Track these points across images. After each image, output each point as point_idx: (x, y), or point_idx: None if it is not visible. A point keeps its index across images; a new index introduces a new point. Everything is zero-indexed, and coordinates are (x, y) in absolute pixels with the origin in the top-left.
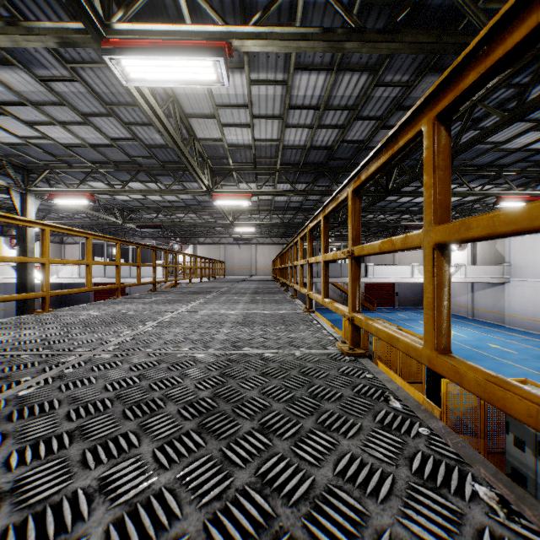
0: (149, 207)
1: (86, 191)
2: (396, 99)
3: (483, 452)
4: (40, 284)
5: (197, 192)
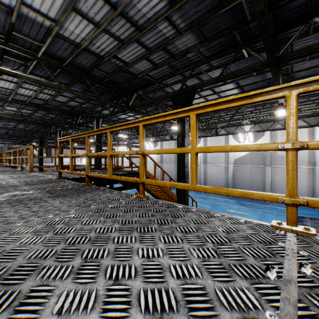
0: None
1: None
2: (44, 115)
3: None
4: None
5: None
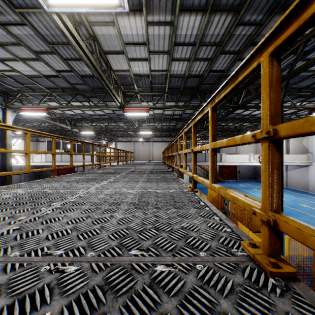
0: (87, 119)
1: (44, 107)
2: (251, 36)
3: None
4: (24, 166)
5: (114, 107)
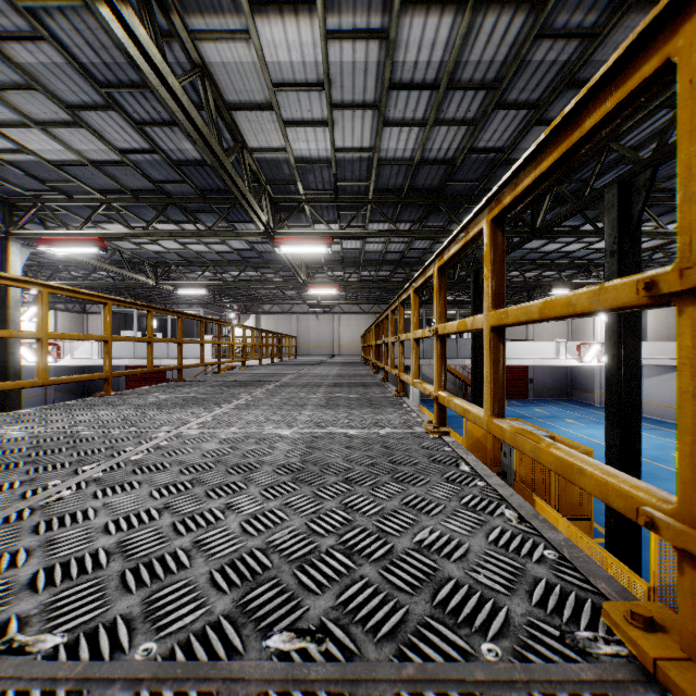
0: (192, 262)
1: (93, 235)
2: (568, 65)
3: None
4: (54, 367)
5: (251, 235)
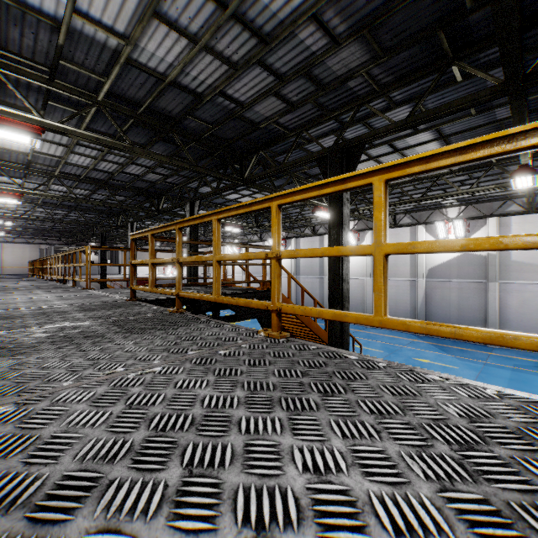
0: None
1: None
2: (107, 197)
3: None
4: None
5: None
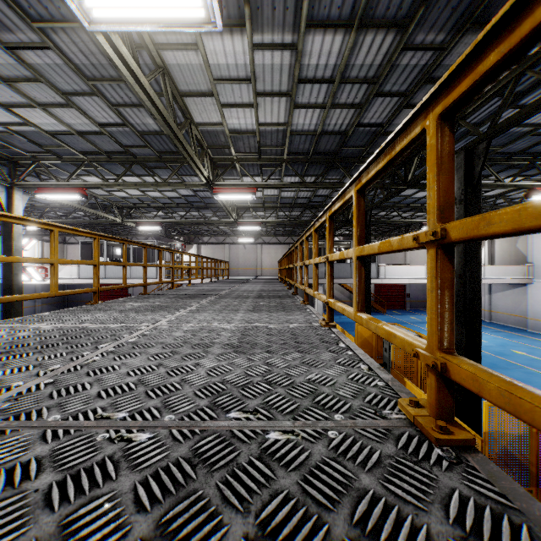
0: (149, 205)
1: (77, 185)
2: (426, 68)
3: (533, 490)
4: (41, 285)
5: (196, 186)
